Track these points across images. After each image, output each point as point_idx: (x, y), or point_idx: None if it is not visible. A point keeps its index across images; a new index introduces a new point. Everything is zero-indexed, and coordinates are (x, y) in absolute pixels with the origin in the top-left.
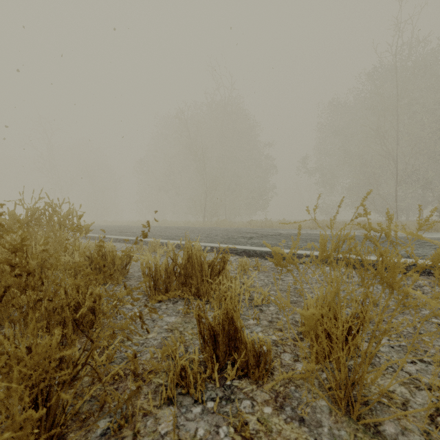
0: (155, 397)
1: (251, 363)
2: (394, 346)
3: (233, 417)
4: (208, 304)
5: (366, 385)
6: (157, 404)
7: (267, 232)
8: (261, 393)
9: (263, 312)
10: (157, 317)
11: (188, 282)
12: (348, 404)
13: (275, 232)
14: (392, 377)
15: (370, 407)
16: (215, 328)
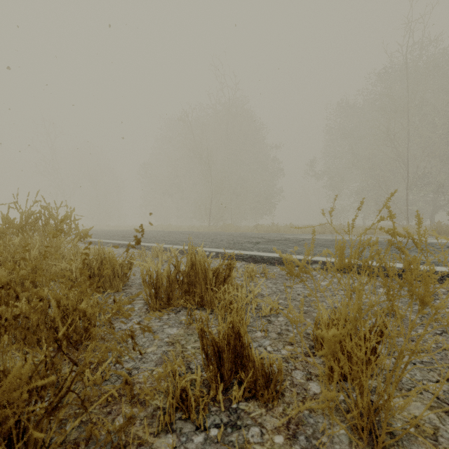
0: (152, 423)
1: (260, 383)
2: (416, 363)
3: (239, 448)
4: (213, 314)
5: (393, 413)
6: (153, 431)
7: (274, 236)
8: (271, 418)
9: (272, 323)
10: (158, 329)
11: (191, 290)
12: (369, 433)
13: (282, 236)
14: (425, 407)
15: (397, 439)
16: (219, 344)
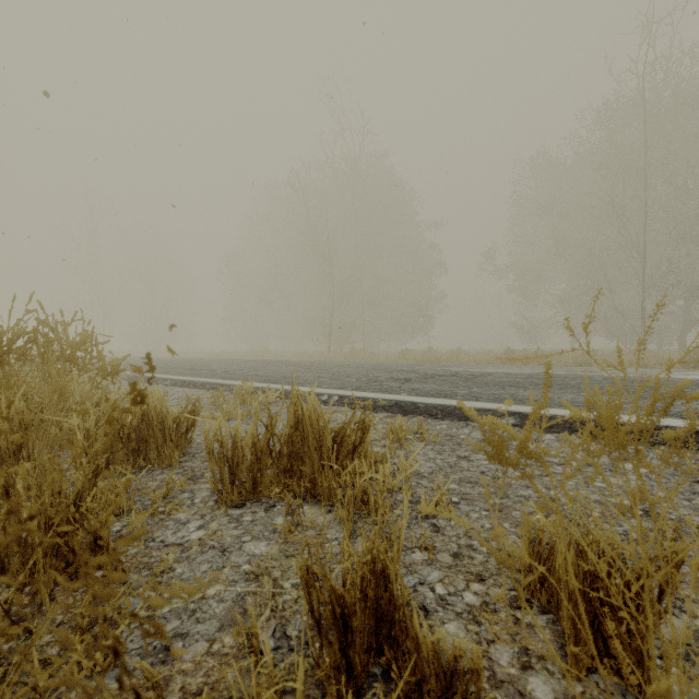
0: None
1: (430, 689)
2: None
3: None
4: (333, 511)
5: None
6: None
7: (433, 369)
8: None
9: (440, 532)
10: (232, 544)
11: (295, 467)
12: None
13: (447, 369)
14: None
15: None
16: (345, 600)
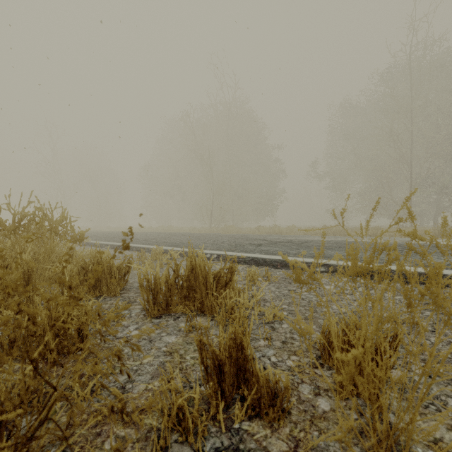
0: (146, 447)
1: (264, 401)
2: (431, 375)
3: None
4: (213, 320)
5: (416, 441)
6: None
7: (276, 238)
8: (277, 441)
9: (275, 330)
10: (155, 337)
11: (191, 295)
12: None
13: (285, 238)
14: None
15: None
16: (220, 357)
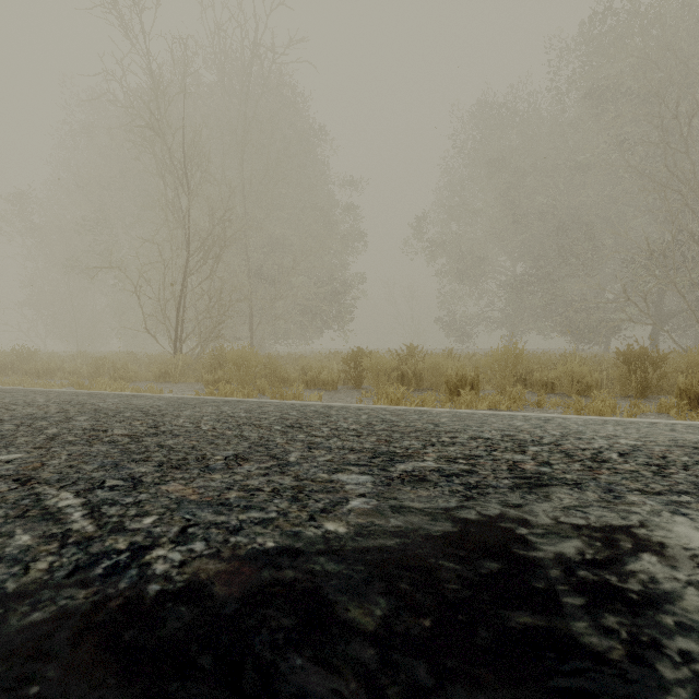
0: None
1: None
2: None
3: None
4: None
5: None
6: None
7: None
8: None
9: None
10: None
11: None
12: None
13: None
14: None
15: None
16: None
